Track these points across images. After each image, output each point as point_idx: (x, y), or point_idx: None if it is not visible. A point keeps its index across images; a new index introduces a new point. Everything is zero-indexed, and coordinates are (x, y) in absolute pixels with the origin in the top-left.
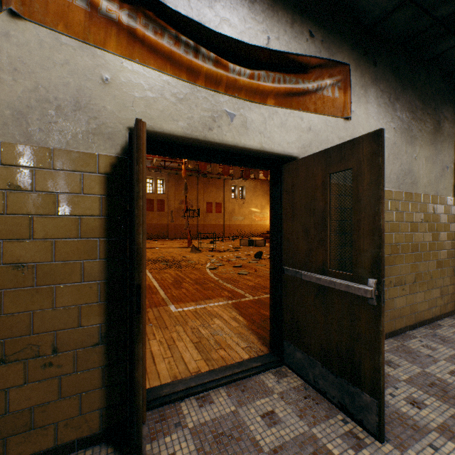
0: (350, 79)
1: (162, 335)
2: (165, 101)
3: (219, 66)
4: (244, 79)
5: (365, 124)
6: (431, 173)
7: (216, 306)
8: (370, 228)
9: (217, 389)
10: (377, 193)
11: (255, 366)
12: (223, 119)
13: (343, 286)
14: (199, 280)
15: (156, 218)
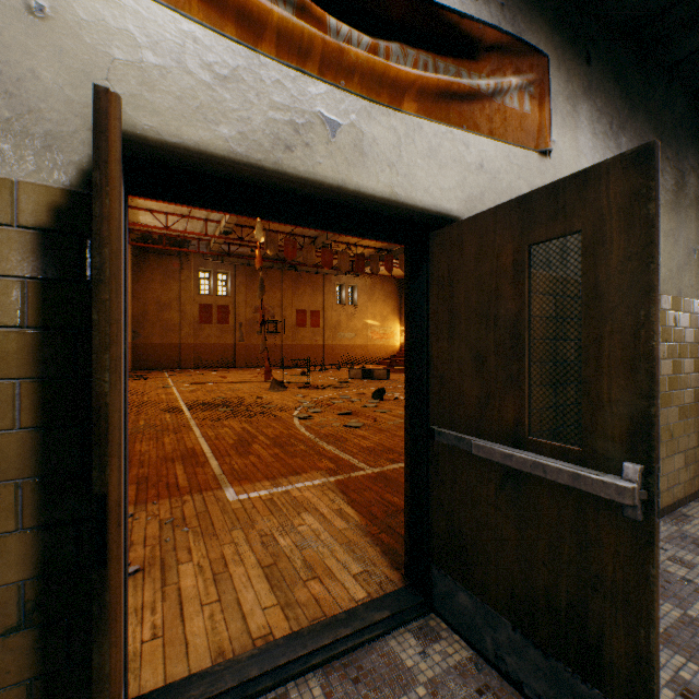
0: (549, 82)
1: (205, 553)
2: (187, 77)
3: (307, 19)
4: (358, 51)
5: (572, 167)
6: (672, 259)
7: (308, 488)
8: (627, 355)
9: (305, 678)
10: (643, 280)
11: (379, 619)
12: (316, 129)
13: (564, 476)
14: (280, 439)
15: (215, 335)
